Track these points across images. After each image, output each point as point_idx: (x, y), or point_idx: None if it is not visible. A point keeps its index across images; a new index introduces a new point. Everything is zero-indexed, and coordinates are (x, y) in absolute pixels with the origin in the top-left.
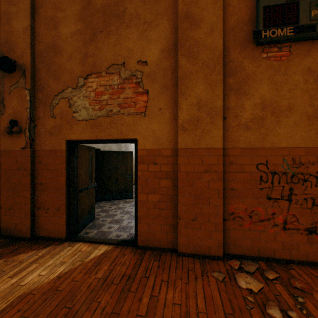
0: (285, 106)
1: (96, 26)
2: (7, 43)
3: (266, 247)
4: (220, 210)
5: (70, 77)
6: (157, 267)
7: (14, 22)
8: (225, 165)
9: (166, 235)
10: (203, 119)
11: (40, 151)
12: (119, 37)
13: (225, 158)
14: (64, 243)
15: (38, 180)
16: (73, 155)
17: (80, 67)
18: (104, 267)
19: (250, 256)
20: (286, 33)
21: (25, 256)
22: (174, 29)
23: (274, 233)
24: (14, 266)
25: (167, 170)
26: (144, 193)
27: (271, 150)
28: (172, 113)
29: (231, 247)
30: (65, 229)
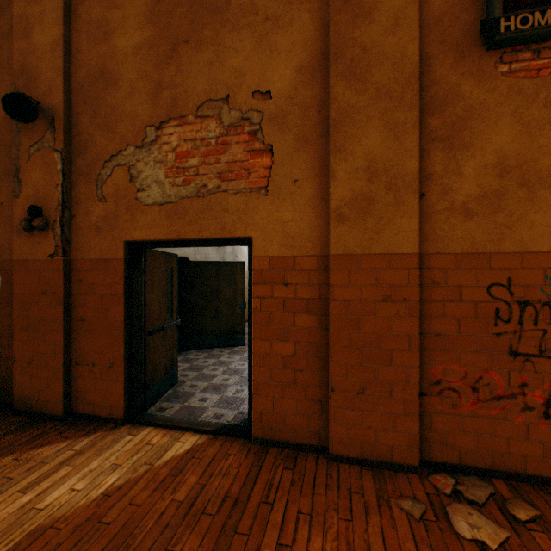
0: (548, 169)
1: (177, 32)
2: (25, 72)
3: (508, 452)
4: (413, 376)
5: (131, 127)
6: (290, 483)
7: (36, 33)
8: (422, 287)
9: (306, 419)
10: (379, 199)
11: (81, 262)
12: (219, 48)
13: (422, 273)
14: (121, 427)
15: (76, 312)
16: (138, 268)
17: (149, 109)
18: (189, 478)
19: (475, 467)
20: None
21: (51, 451)
22: (322, 28)
23: (524, 424)
24: (30, 469)
25: (309, 297)
26: (265, 338)
27: (518, 257)
28: (318, 187)
29: (435, 449)
30: (123, 402)
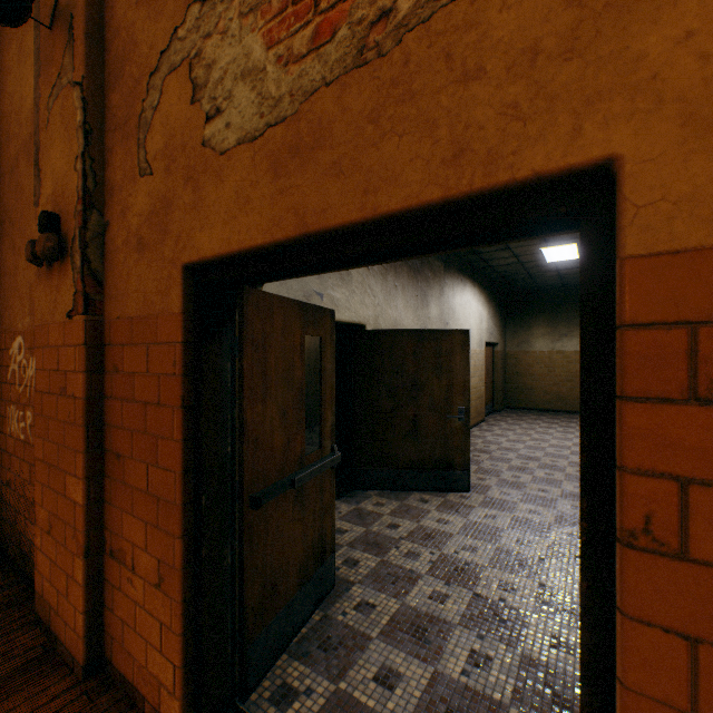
0: None
1: None
2: None
3: None
4: None
5: None
6: None
7: None
8: None
9: None
10: None
11: (116, 325)
12: None
13: None
14: None
15: (110, 438)
16: (220, 336)
17: None
18: None
19: None
20: None
21: None
22: None
23: None
24: None
25: None
26: None
27: None
28: None
29: None
30: (179, 686)
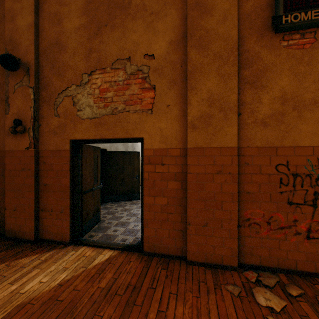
0: (309, 100)
1: (100, 20)
2: (12, 41)
3: (287, 258)
4: (234, 216)
5: (74, 74)
6: (165, 277)
7: (18, 19)
8: (239, 166)
9: (174, 241)
10: (215, 116)
11: (44, 151)
12: (124, 30)
13: (239, 158)
14: (68, 246)
15: (42, 181)
16: (78, 155)
17: (84, 64)
18: (108, 274)
19: (268, 267)
20: (311, 17)
21: (28, 260)
22: (183, 19)
23: (295, 243)
24: (16, 270)
25: (176, 171)
26: (151, 195)
27: (293, 149)
28: (181, 109)
29: (246, 257)
30: (69, 232)
